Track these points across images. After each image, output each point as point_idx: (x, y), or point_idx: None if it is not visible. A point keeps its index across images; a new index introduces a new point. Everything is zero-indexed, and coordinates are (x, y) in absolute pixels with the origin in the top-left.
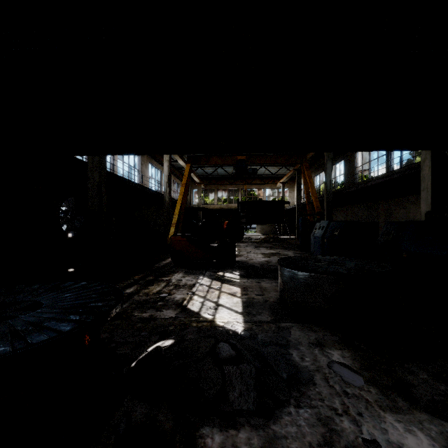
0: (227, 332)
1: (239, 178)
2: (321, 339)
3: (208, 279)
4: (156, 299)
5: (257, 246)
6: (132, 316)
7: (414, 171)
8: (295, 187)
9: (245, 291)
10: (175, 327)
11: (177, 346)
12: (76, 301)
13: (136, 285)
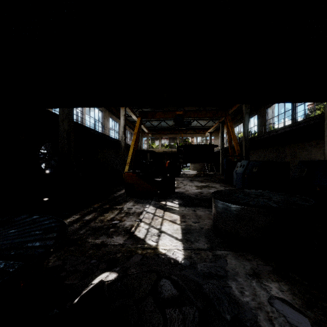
0: (168, 261)
1: (177, 129)
2: (256, 269)
3: (153, 207)
4: (109, 226)
5: (192, 180)
6: (86, 242)
7: (317, 121)
8: (219, 136)
9: (183, 218)
10: (122, 255)
11: (119, 281)
12: (16, 239)
13: (94, 213)
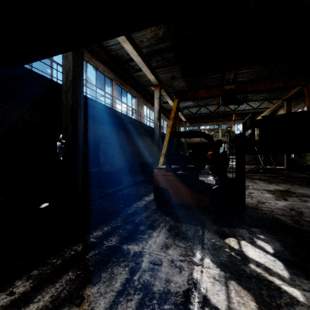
0: None
1: (219, 116)
2: None
3: (216, 269)
4: None
5: (250, 178)
6: None
7: None
8: None
9: None
10: None
11: None
12: None
13: (69, 274)
